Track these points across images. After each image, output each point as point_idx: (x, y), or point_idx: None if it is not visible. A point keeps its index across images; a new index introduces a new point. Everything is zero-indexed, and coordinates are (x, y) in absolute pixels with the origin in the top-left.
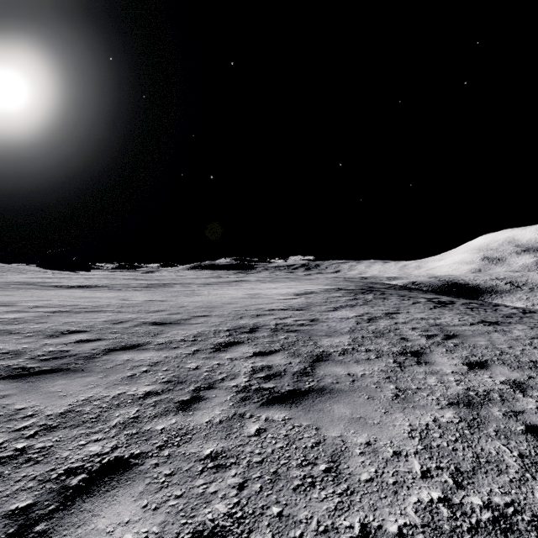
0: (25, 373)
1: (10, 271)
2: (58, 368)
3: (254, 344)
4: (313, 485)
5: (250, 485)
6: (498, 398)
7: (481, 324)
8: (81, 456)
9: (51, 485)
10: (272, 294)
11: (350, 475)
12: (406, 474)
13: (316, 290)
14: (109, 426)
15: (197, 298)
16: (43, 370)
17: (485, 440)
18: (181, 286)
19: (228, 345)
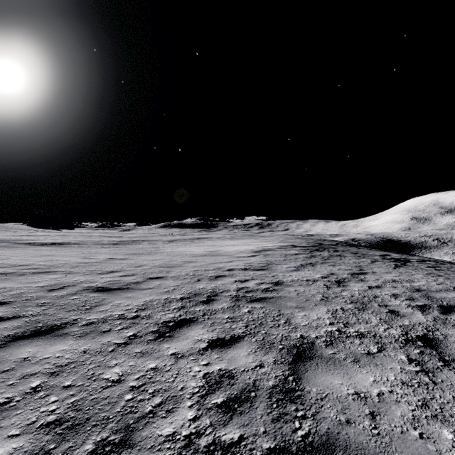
0: None
1: None
2: None
3: (210, 323)
4: None
5: None
6: None
7: None
8: None
9: None
10: (232, 251)
11: None
12: None
13: (272, 247)
14: None
15: (158, 256)
16: None
17: None
18: (148, 243)
19: (176, 326)
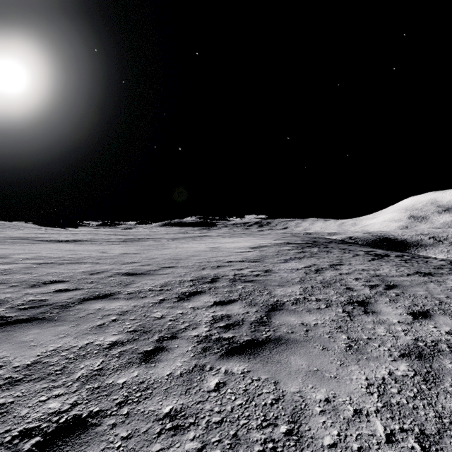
0: (2, 322)
1: (10, 228)
2: (34, 317)
3: (214, 293)
4: (274, 451)
5: (209, 451)
6: (446, 349)
7: (416, 275)
8: (38, 415)
9: (2, 450)
10: (231, 248)
11: (312, 439)
12: (370, 438)
13: (268, 244)
14: (72, 379)
15: (166, 251)
16: (20, 319)
17: (444, 396)
18: (153, 240)
19: (191, 295)
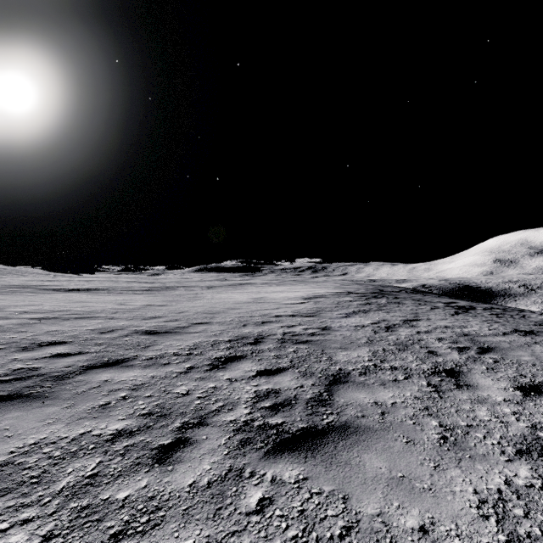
0: None
1: (11, 274)
2: (17, 393)
3: (258, 359)
4: None
5: None
6: None
7: (516, 334)
8: None
9: None
10: (279, 298)
11: None
12: None
13: (325, 294)
14: (52, 493)
15: (199, 303)
16: None
17: None
18: (184, 289)
19: (228, 361)
